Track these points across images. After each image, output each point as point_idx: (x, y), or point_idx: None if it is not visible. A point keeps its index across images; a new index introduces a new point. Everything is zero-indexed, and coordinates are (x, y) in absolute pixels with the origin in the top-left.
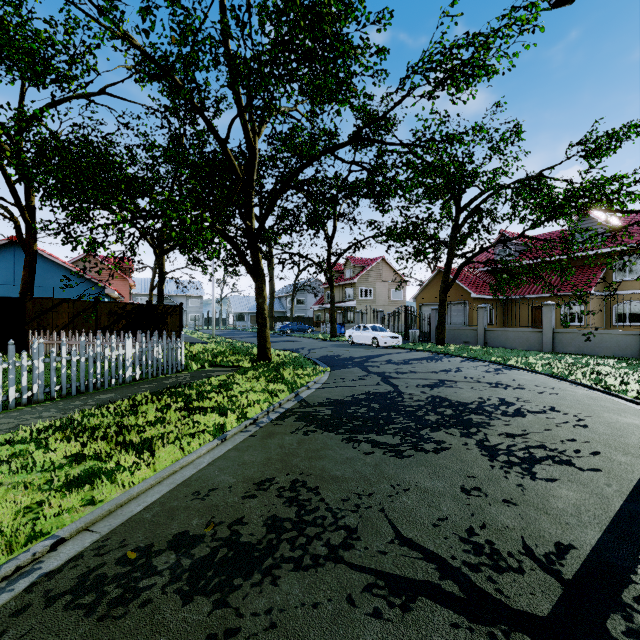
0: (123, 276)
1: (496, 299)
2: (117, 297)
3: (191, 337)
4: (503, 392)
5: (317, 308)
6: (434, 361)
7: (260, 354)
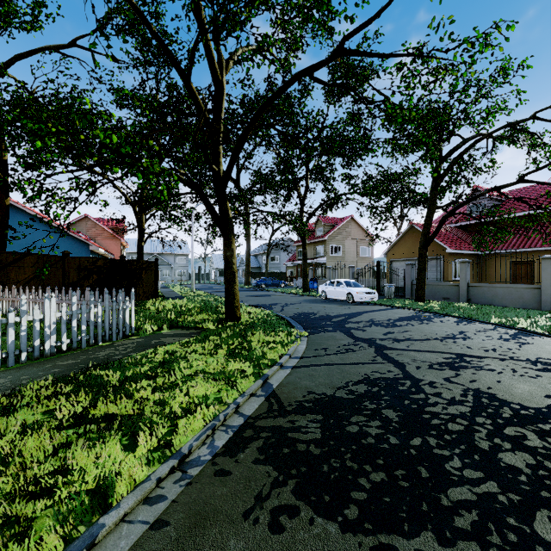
0: (116, 236)
1: (471, 254)
2: (105, 254)
3: (172, 291)
4: None
5: (290, 264)
6: (425, 322)
7: (227, 313)
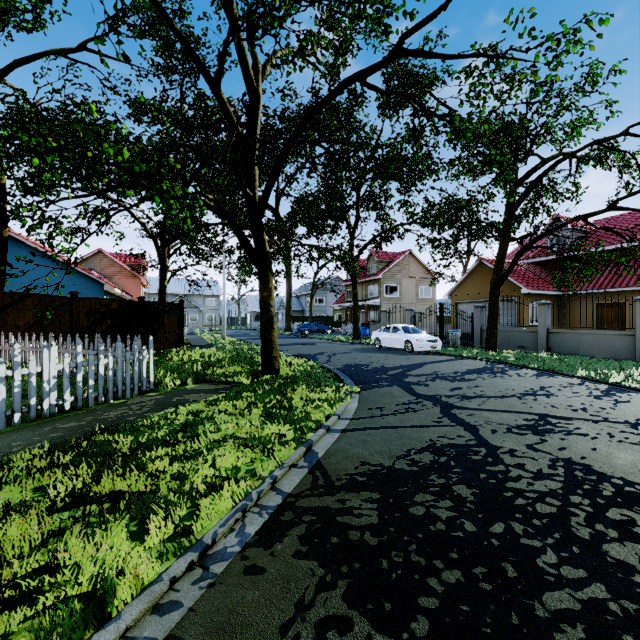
0: (134, 274)
1: (550, 295)
2: (122, 295)
3: (200, 338)
4: None
5: (337, 307)
6: (498, 375)
7: (264, 365)
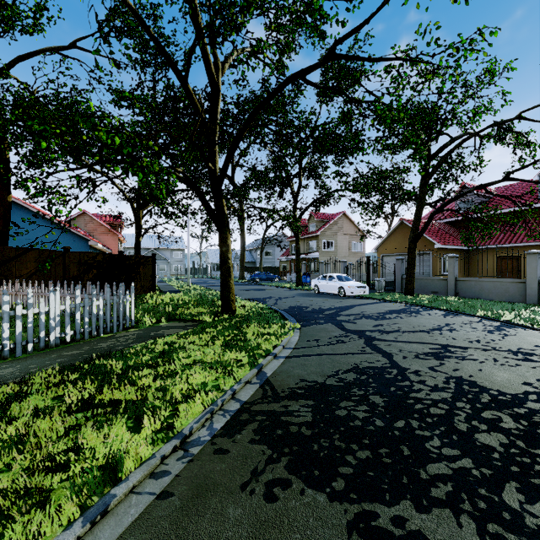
0: (113, 231)
1: (459, 249)
2: (103, 249)
3: (168, 285)
4: None
5: (283, 259)
6: (413, 315)
7: (223, 306)
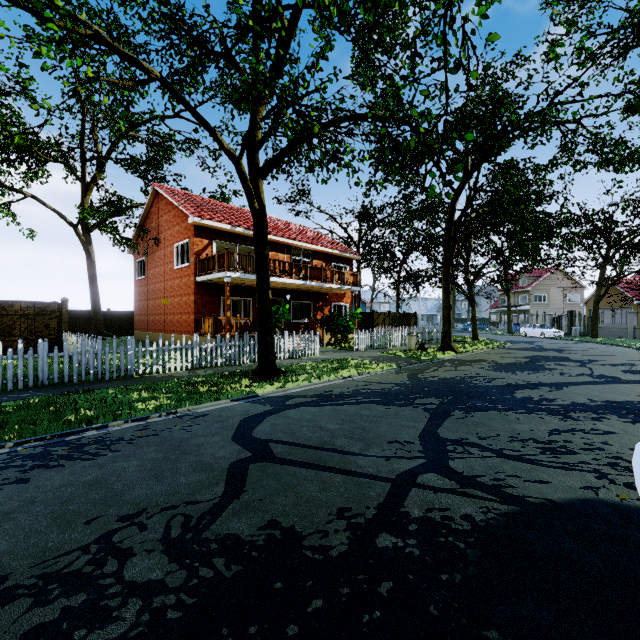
0: None
1: None
2: None
3: None
4: (590, 349)
5: (492, 311)
6: (575, 343)
7: (474, 337)
